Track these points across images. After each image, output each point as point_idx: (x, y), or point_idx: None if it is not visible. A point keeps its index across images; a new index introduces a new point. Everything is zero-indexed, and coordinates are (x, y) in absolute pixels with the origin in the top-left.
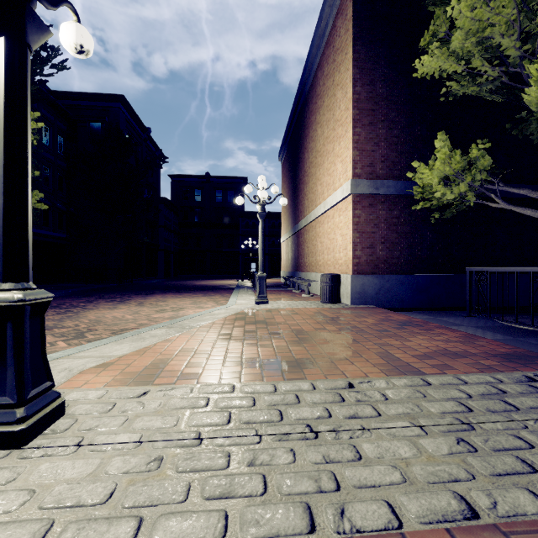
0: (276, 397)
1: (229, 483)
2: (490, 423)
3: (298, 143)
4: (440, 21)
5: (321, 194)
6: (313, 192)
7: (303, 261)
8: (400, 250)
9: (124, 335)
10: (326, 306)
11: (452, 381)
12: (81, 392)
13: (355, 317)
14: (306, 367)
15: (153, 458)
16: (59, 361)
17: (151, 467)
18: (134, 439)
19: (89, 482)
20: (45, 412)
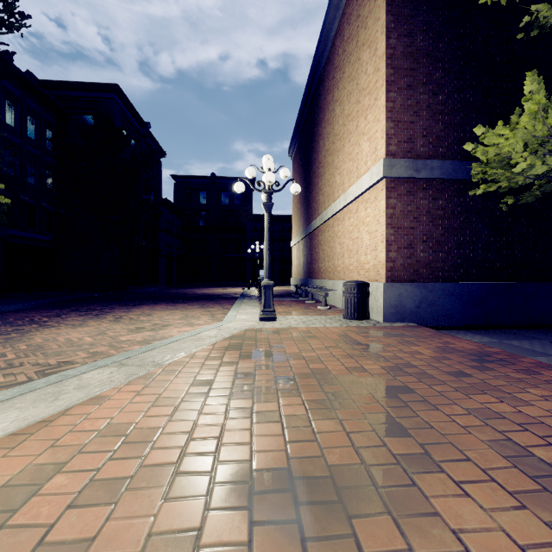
0: None
1: None
2: None
3: (312, 131)
4: None
5: (340, 185)
6: (330, 185)
7: (317, 266)
8: (447, 250)
9: (32, 385)
10: (352, 324)
11: None
12: None
13: (398, 343)
14: (357, 502)
15: None
16: None
17: None
18: None
19: None
20: None
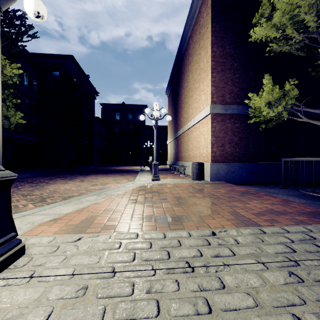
0: (165, 241)
1: (133, 307)
2: (309, 260)
3: (178, 83)
4: (265, 6)
5: (192, 114)
6: (187, 113)
7: (180, 154)
8: (240, 147)
9: (70, 200)
10: (195, 182)
11: (279, 230)
12: (37, 238)
13: (213, 189)
14: (184, 221)
15: (81, 287)
16: (26, 217)
17: (79, 294)
18: (69, 272)
19: (34, 306)
20: (10, 253)
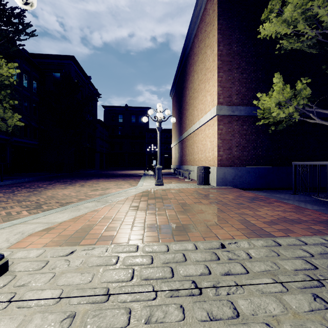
0: (168, 255)
1: None
2: None
3: (182, 85)
4: (275, 2)
5: (197, 116)
6: (192, 115)
7: (185, 158)
8: (248, 151)
9: (66, 207)
10: (200, 187)
11: (296, 242)
12: (25, 252)
13: (220, 194)
14: (189, 231)
15: (67, 315)
16: (17, 226)
17: (64, 325)
18: (56, 295)
19: None
20: None
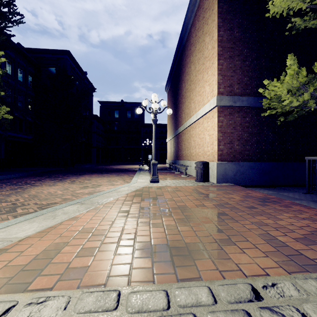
0: None
1: None
2: None
3: (178, 78)
4: None
5: (194, 109)
6: (188, 108)
7: (181, 153)
8: (250, 145)
9: (41, 212)
10: (199, 184)
11: None
12: None
13: (223, 193)
14: (197, 256)
15: None
16: None
17: None
18: None
19: None
20: None
